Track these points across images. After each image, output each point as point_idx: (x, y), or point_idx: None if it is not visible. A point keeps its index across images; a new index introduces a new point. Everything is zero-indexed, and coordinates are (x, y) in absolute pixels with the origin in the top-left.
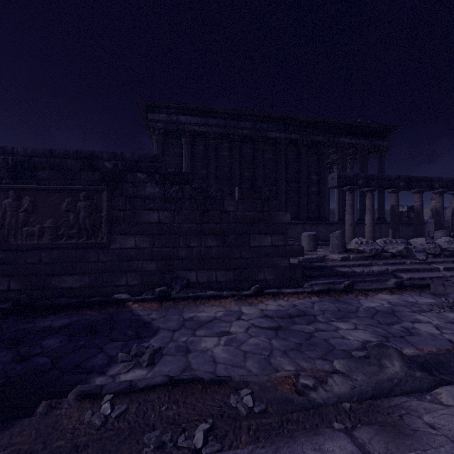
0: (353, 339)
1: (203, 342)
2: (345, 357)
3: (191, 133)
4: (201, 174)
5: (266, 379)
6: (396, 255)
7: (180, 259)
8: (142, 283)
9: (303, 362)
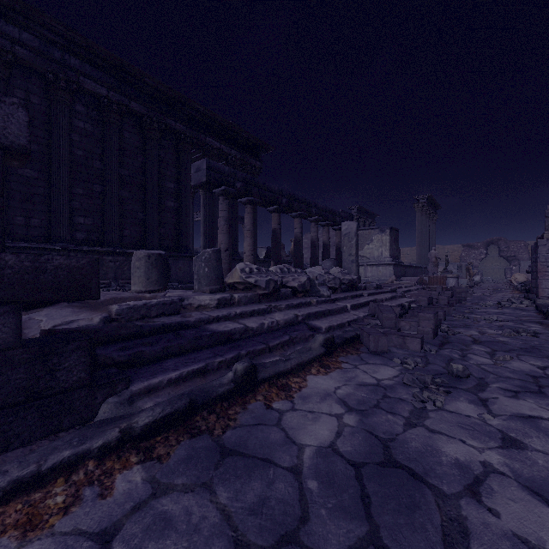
0: None
1: None
2: None
3: None
4: None
5: None
6: (299, 290)
7: None
8: None
9: None
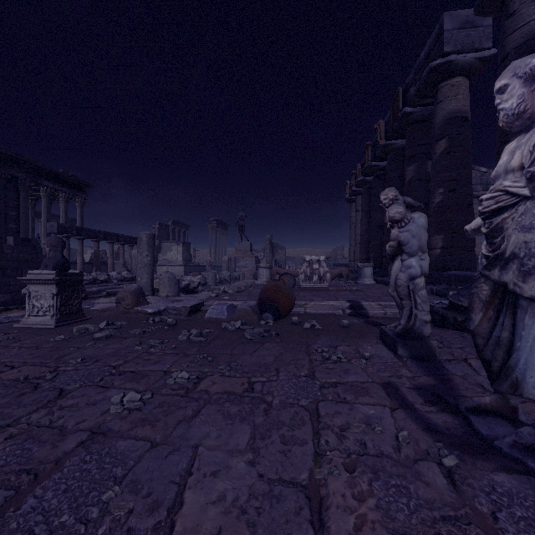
0: None
1: None
2: None
3: None
4: None
5: None
6: (104, 281)
7: None
8: None
9: None
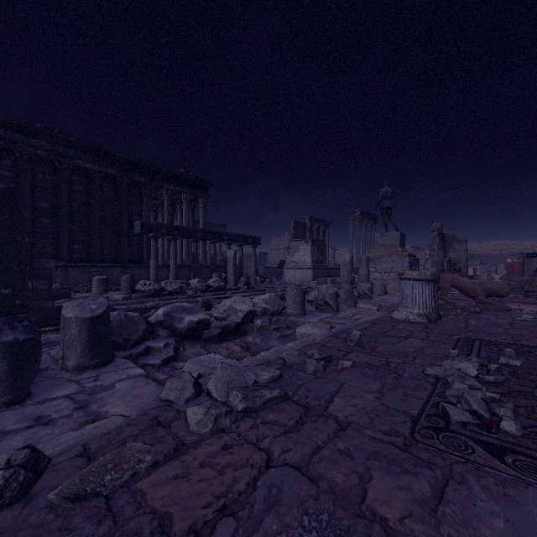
0: None
1: None
2: None
3: None
4: None
5: None
6: (173, 292)
7: None
8: None
9: None
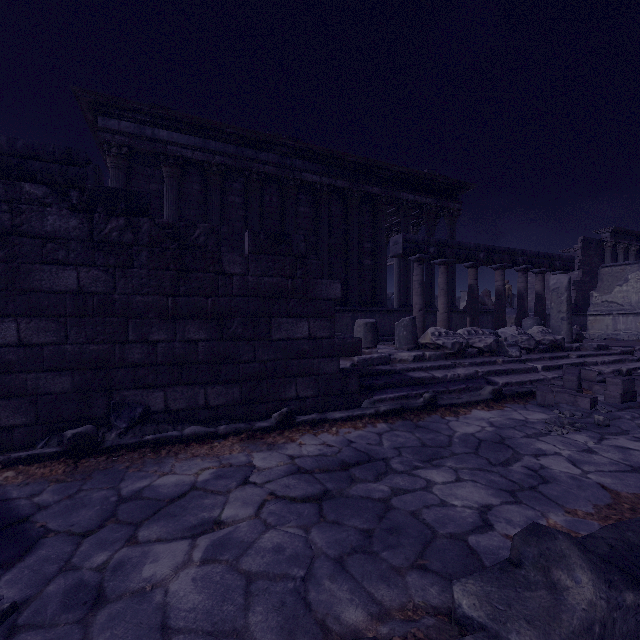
0: (461, 505)
1: (148, 564)
2: (459, 554)
3: (178, 160)
4: None
5: None
6: (485, 350)
7: (129, 366)
8: (37, 420)
9: (382, 586)
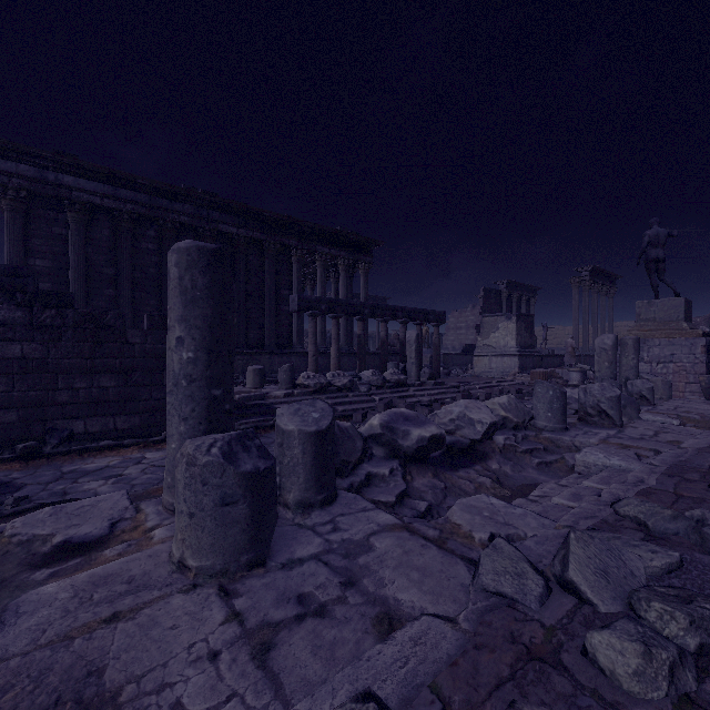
0: None
1: (86, 486)
2: None
3: (85, 207)
4: (105, 273)
5: (144, 491)
6: (342, 388)
7: (59, 405)
8: None
9: None
